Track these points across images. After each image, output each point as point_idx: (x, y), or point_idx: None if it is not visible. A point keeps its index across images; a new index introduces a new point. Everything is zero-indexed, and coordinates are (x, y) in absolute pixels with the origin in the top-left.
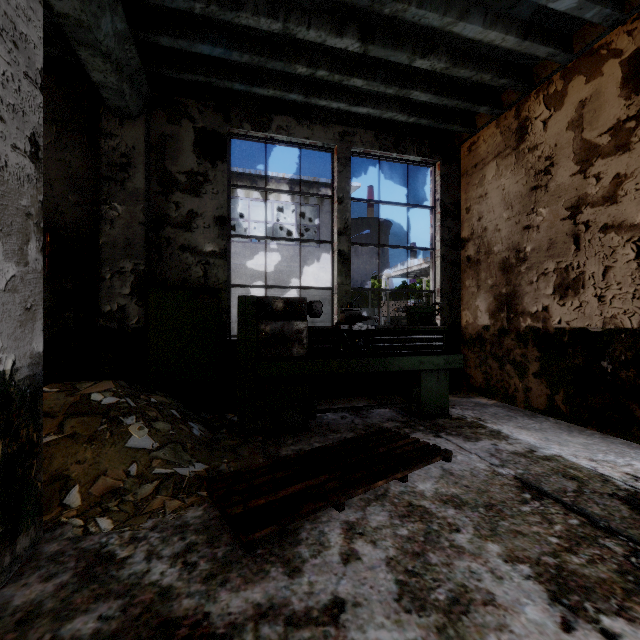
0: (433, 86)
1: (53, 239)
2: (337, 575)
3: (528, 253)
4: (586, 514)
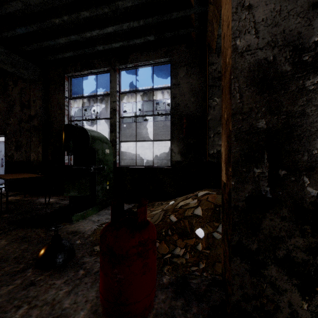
0: None
1: (187, 120)
2: None
3: None
4: None
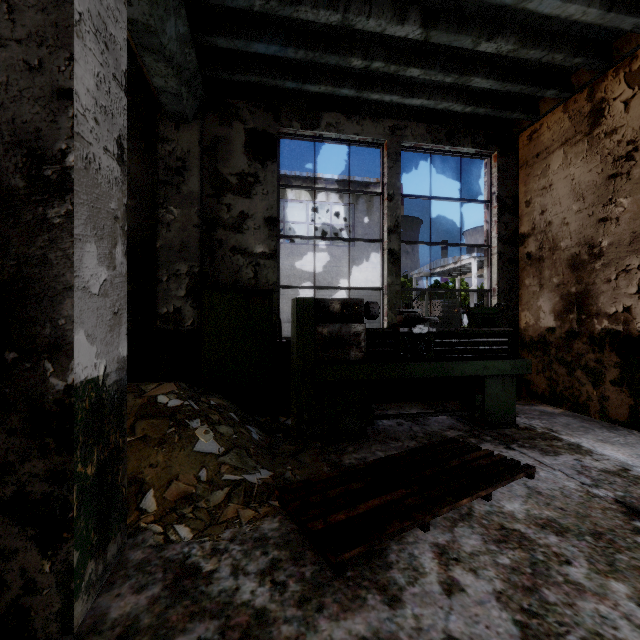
0: (496, 71)
1: None
2: (443, 609)
3: (604, 248)
4: None
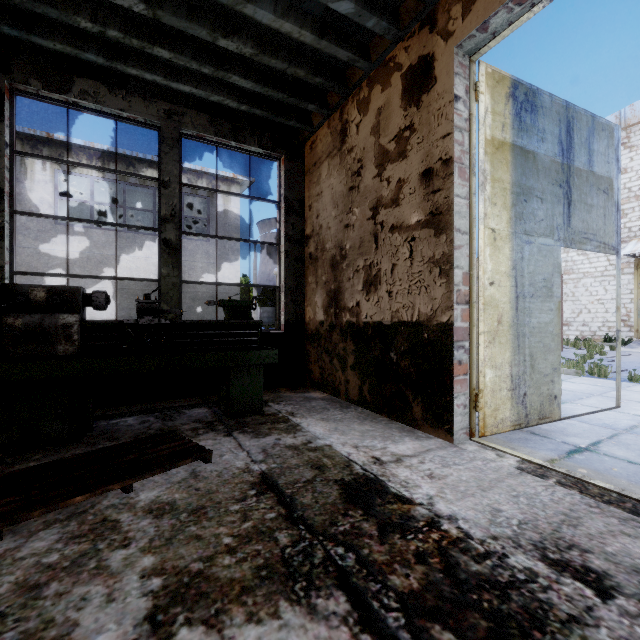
0: (253, 73)
1: None
2: None
3: (347, 251)
4: (292, 505)
